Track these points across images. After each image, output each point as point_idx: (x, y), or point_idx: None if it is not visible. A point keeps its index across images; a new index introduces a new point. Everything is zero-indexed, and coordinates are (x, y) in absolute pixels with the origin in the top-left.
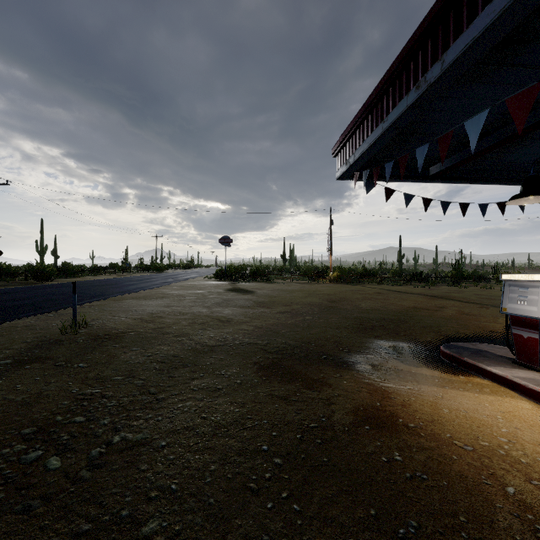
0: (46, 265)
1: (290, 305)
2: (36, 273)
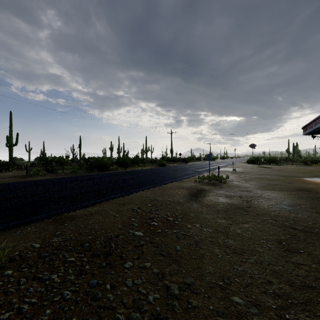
0: (186, 158)
1: (289, 171)
2: (184, 160)
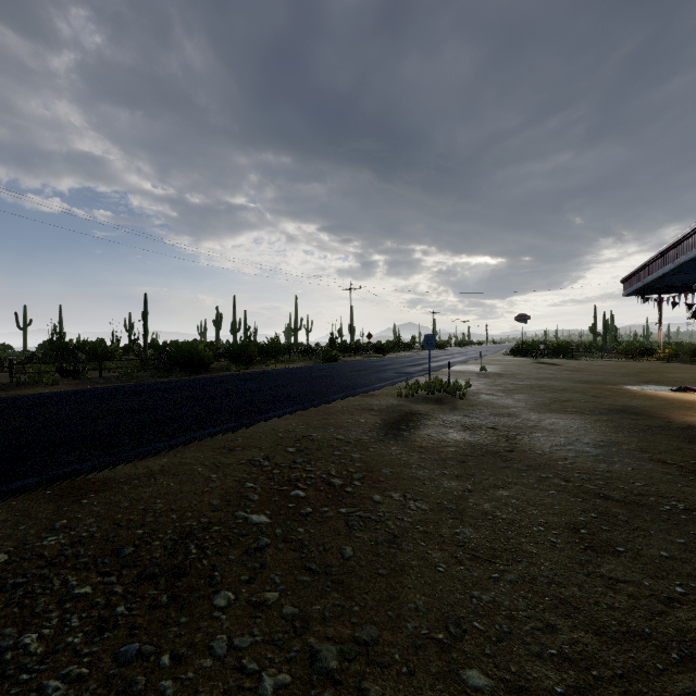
0: (383, 343)
1: (596, 372)
2: (379, 349)
